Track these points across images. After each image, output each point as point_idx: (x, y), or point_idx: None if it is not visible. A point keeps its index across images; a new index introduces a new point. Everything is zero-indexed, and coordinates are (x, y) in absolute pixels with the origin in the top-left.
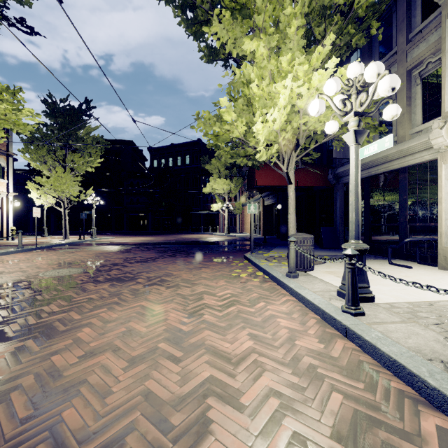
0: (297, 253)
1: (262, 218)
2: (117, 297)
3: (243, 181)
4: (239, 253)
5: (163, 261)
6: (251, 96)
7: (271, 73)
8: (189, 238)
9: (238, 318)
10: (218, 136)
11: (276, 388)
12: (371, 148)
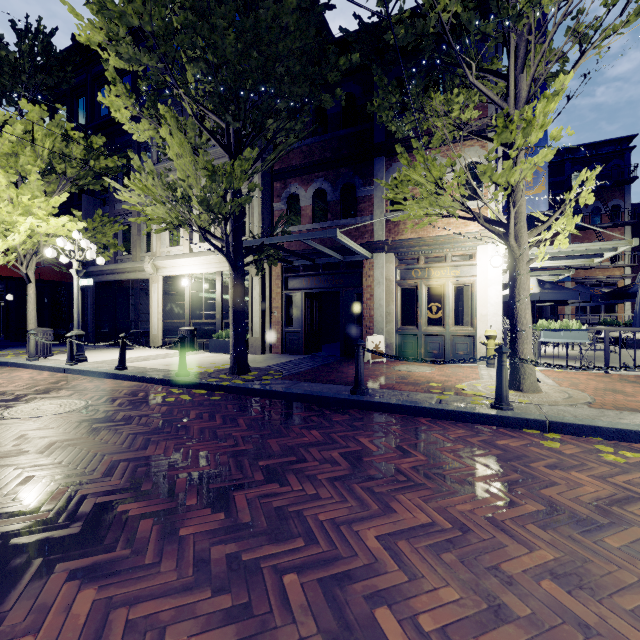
0: (37, 343)
1: None
2: None
3: None
4: None
5: None
6: None
7: (10, 197)
8: None
9: None
10: None
11: (25, 383)
12: (85, 281)
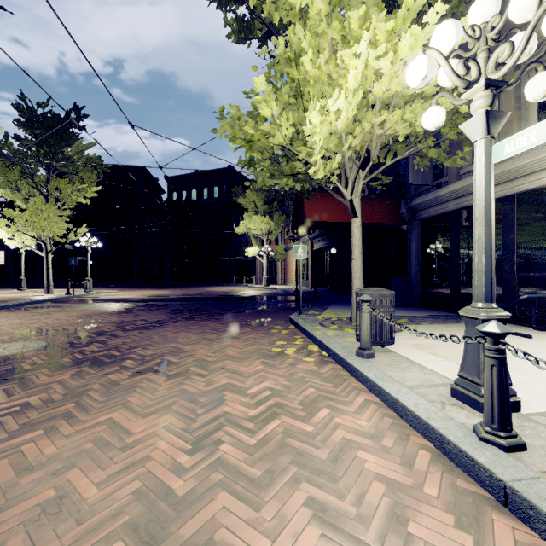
0: (370, 317)
1: (311, 265)
2: (76, 401)
3: (286, 219)
4: (282, 313)
5: (174, 327)
6: (302, 81)
7: (332, 44)
8: (216, 291)
9: (284, 450)
10: (251, 141)
11: None
12: (521, 139)
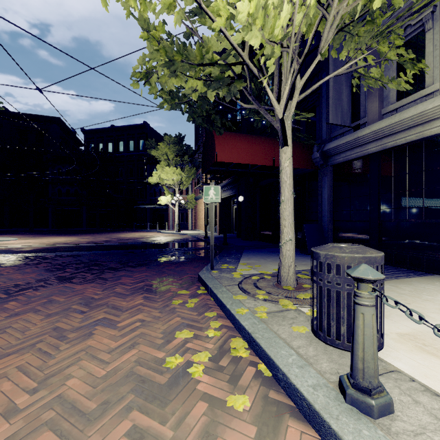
0: (345, 299)
1: (219, 212)
2: None
3: (196, 172)
4: (191, 265)
5: (25, 300)
6: None
7: None
8: (127, 238)
9: None
10: None
11: None
12: None
